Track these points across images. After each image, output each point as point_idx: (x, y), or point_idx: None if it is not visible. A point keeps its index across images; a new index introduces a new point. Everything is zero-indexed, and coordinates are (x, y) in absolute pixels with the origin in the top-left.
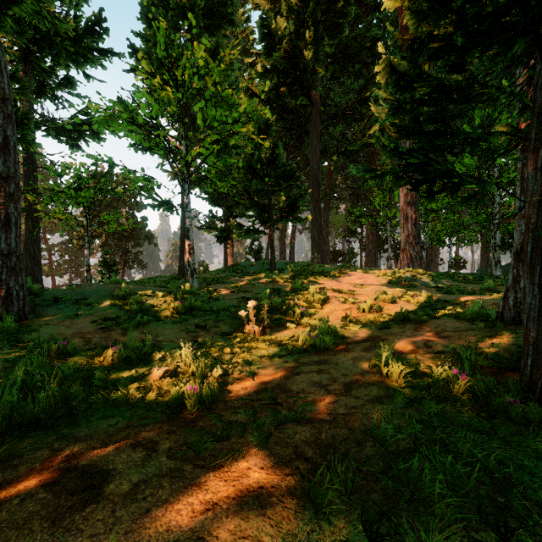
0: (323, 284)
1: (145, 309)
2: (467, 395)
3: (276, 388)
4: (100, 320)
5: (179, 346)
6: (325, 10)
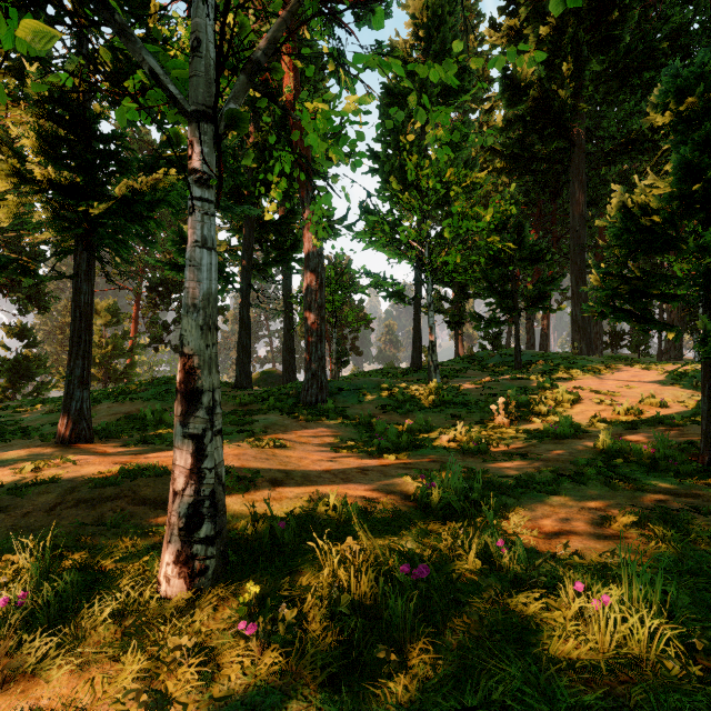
0: (579, 383)
1: (407, 400)
2: (649, 460)
3: (523, 452)
4: (379, 406)
5: (446, 428)
6: (591, 26)
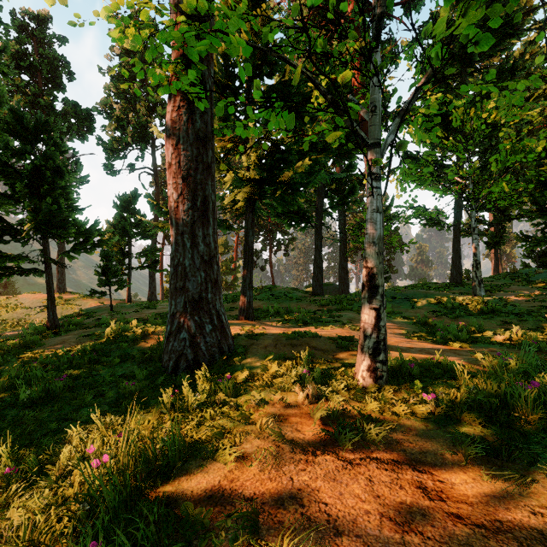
0: None
1: (455, 308)
2: None
3: None
4: (430, 311)
5: (499, 330)
6: None
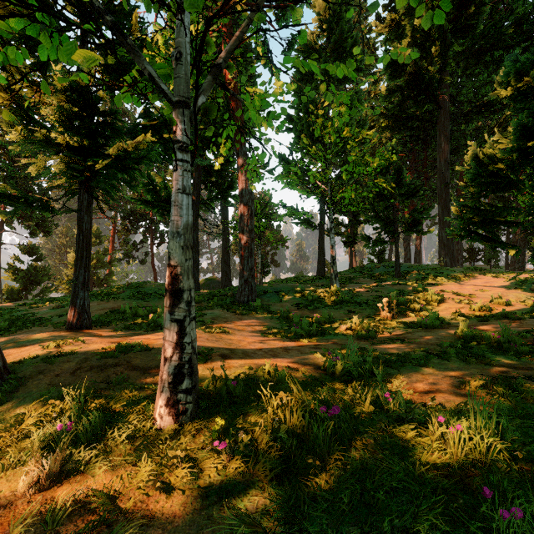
0: (444, 287)
1: (314, 300)
2: (496, 343)
3: (402, 337)
4: (294, 304)
5: (344, 320)
6: (454, 18)
